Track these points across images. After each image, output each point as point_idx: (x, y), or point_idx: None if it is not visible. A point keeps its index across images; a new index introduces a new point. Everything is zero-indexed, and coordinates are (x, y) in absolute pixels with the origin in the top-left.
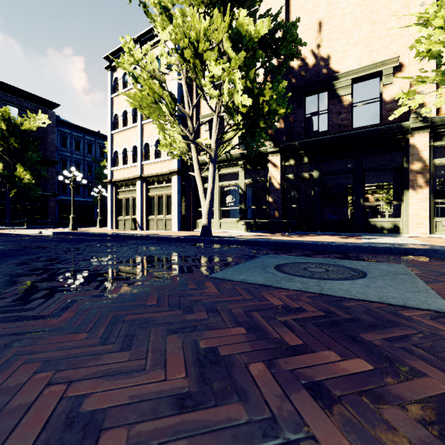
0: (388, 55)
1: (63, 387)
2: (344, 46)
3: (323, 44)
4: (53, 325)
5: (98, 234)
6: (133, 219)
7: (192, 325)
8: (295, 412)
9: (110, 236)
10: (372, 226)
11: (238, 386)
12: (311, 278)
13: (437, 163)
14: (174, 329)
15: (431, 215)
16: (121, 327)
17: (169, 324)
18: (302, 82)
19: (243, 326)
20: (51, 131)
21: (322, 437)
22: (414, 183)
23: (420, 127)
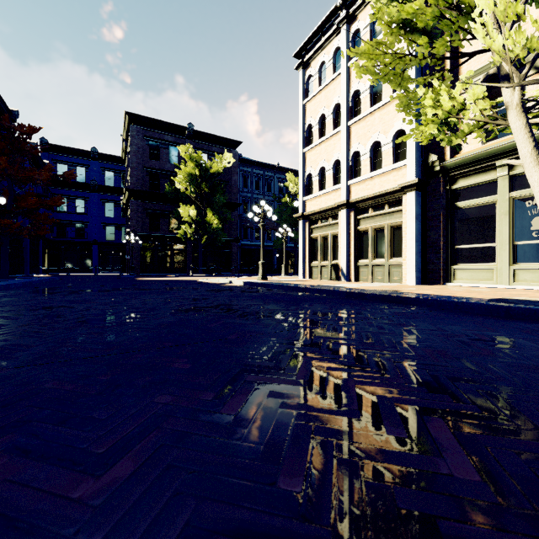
0: None
1: None
2: None
3: None
4: None
5: (303, 288)
6: (333, 265)
7: None
8: None
9: (323, 291)
10: None
11: None
12: None
13: None
14: None
15: None
16: None
17: None
18: None
19: None
20: (234, 172)
21: None
22: None
23: None
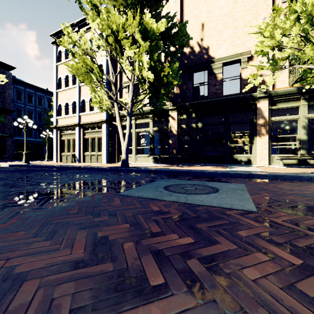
0: (244, 49)
1: (3, 262)
2: (218, 41)
3: (205, 39)
4: (1, 228)
5: (45, 166)
6: (73, 154)
7: (97, 224)
8: (141, 265)
9: (54, 167)
10: (235, 159)
11: (114, 255)
12: (183, 193)
13: (273, 120)
14: (84, 227)
15: (269, 152)
16: (49, 227)
17: (82, 224)
18: (191, 63)
19: (129, 223)
20: (8, 87)
21: (150, 275)
22: (259, 132)
23: (263, 97)
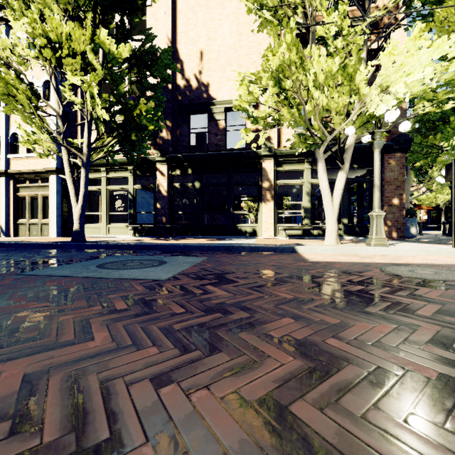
0: None
1: None
2: (220, 78)
3: (204, 72)
4: None
5: None
6: None
7: None
8: None
9: None
10: (239, 230)
11: None
12: (113, 269)
13: (279, 183)
14: None
15: (275, 222)
16: None
17: None
18: (187, 101)
19: None
20: None
21: None
22: (264, 197)
23: (267, 155)
